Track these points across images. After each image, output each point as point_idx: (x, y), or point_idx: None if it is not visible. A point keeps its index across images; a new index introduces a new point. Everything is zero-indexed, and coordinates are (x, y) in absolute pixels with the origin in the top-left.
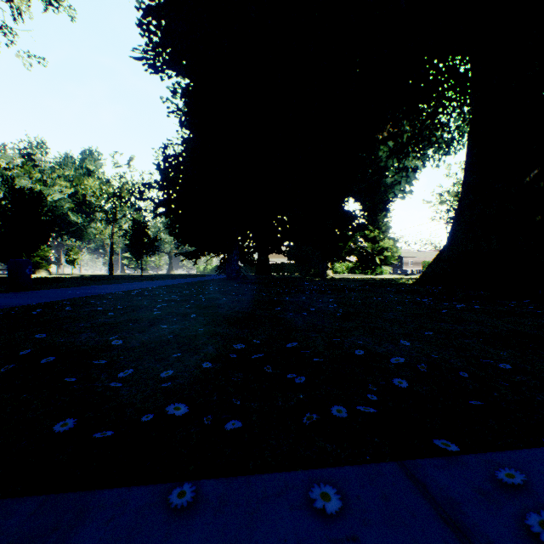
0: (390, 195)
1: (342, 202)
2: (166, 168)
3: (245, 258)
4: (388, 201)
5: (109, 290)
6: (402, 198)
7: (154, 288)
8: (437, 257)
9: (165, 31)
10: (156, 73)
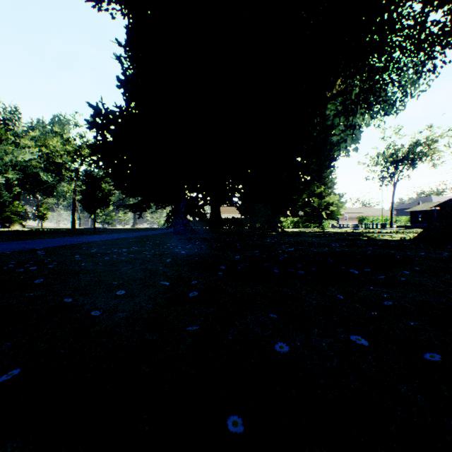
0: (335, 153)
1: (295, 154)
2: (105, 110)
3: (193, 211)
4: (333, 158)
5: None
6: (347, 155)
7: (29, 251)
8: None
9: None
10: (92, 0)
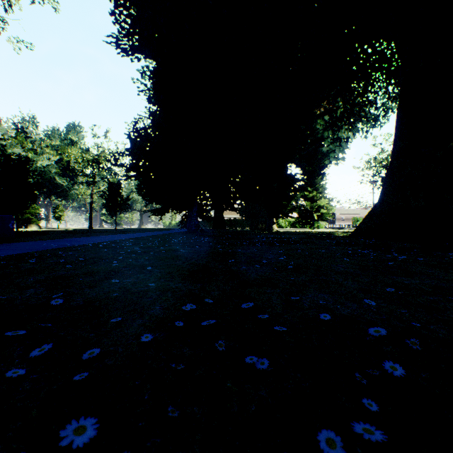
0: (326, 162)
1: (285, 167)
2: (135, 138)
3: (203, 215)
4: (324, 166)
5: (82, 242)
6: (336, 164)
7: (122, 240)
8: (370, 213)
9: (134, 20)
10: (127, 56)
